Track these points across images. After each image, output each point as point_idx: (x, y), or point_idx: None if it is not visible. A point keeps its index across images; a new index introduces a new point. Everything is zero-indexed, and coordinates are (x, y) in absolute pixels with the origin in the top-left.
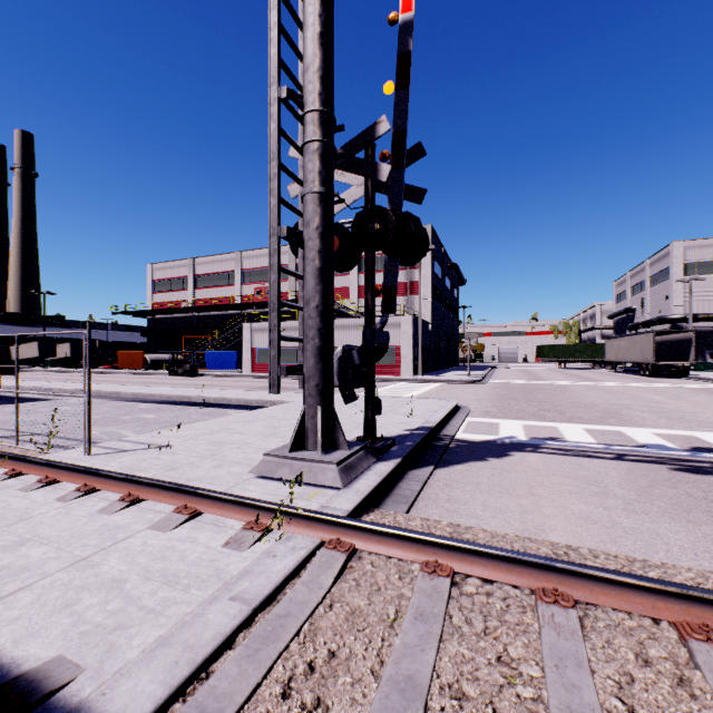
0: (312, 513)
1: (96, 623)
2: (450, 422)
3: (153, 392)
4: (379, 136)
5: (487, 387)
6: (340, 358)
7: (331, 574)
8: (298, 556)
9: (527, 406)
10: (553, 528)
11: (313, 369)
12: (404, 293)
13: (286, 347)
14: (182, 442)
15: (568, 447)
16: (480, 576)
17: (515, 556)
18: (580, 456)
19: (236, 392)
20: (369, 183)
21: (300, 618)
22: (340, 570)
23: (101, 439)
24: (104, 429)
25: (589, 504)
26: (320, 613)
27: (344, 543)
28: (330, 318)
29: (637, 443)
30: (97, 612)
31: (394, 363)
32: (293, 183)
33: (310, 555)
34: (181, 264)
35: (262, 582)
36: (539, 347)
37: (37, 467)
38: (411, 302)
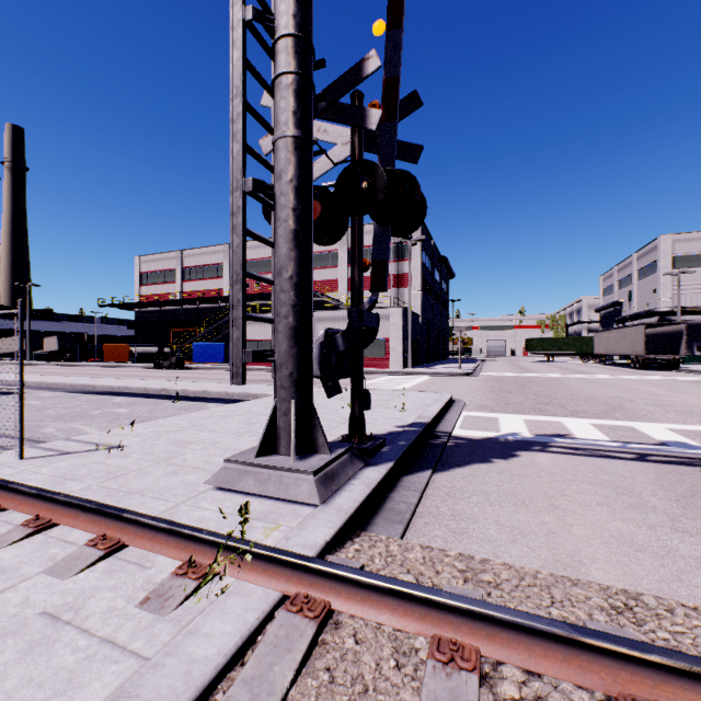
0: (271, 551)
1: None
2: (445, 417)
3: (130, 385)
4: (367, 75)
5: (479, 379)
6: (322, 343)
7: (290, 663)
8: (243, 626)
9: (524, 399)
10: (592, 558)
11: (286, 354)
12: (394, 285)
13: None
14: (139, 442)
15: (580, 445)
16: (524, 667)
17: (579, 637)
18: (597, 456)
19: (218, 385)
20: (356, 139)
21: None
22: (305, 654)
23: (55, 437)
24: (63, 425)
25: (628, 520)
26: None
27: (315, 601)
28: (307, 291)
29: (655, 441)
30: None
31: (384, 356)
32: (266, 136)
33: (263, 621)
34: (168, 256)
35: (176, 685)
36: (528, 340)
37: None
38: (401, 294)
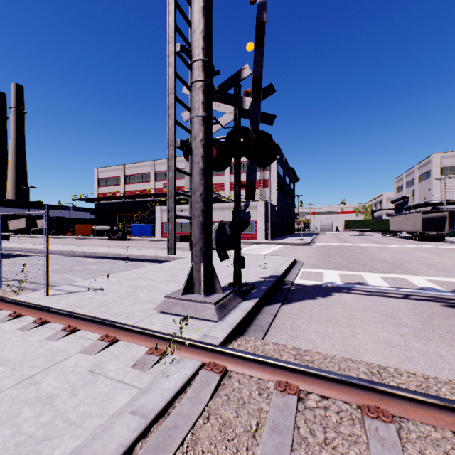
0: (196, 342)
1: (29, 434)
2: (290, 272)
3: (96, 251)
4: (243, 78)
5: (313, 247)
6: (217, 229)
7: (208, 391)
8: (184, 376)
9: (340, 260)
10: (366, 350)
11: (198, 238)
12: (259, 187)
13: (183, 221)
14: (111, 286)
15: (371, 289)
16: (319, 393)
17: (345, 379)
18: (380, 296)
19: (150, 251)
20: (236, 111)
21: (184, 430)
22: (215, 388)
23: (59, 283)
24: (61, 276)
25: (390, 331)
26: (200, 424)
27: (219, 365)
28: (210, 202)
29: (417, 287)
30: (31, 424)
31: (253, 232)
32: (185, 111)
33: (194, 374)
34: (116, 168)
35: (157, 398)
36: (346, 221)
37: (9, 305)
38: (264, 192)
